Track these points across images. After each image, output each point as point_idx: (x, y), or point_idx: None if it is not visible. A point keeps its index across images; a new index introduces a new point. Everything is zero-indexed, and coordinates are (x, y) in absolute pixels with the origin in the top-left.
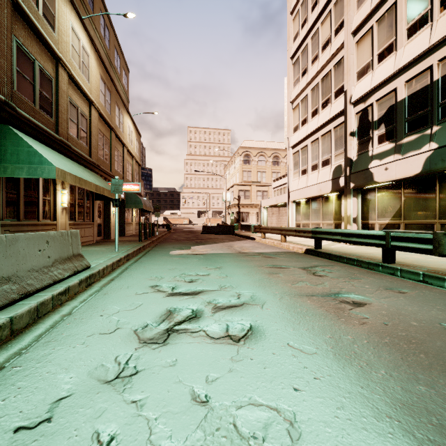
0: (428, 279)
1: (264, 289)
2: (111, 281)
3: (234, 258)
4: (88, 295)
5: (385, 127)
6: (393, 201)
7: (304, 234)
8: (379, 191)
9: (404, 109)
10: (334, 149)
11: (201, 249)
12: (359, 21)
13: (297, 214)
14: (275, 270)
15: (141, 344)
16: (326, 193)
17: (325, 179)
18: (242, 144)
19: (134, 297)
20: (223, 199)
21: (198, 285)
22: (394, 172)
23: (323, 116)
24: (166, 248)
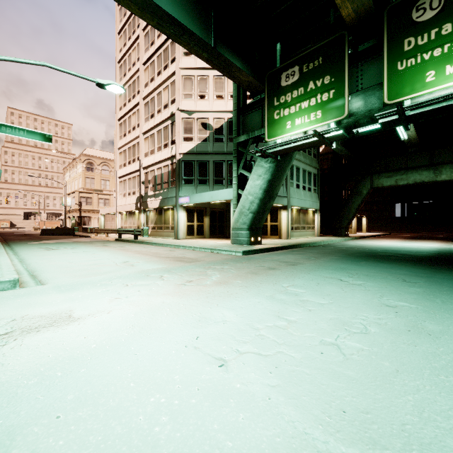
0: (140, 243)
1: (82, 246)
2: (11, 249)
3: (72, 243)
4: (10, 251)
5: (152, 184)
6: (154, 217)
7: (114, 232)
8: (151, 212)
9: (156, 179)
10: (137, 187)
11: (49, 241)
12: (144, 130)
13: (122, 221)
14: (90, 244)
15: (48, 250)
16: (133, 210)
17: (133, 202)
18: (85, 151)
19: (34, 248)
20: (63, 204)
21: (56, 247)
22: (153, 205)
23: (133, 167)
24: (20, 242)
